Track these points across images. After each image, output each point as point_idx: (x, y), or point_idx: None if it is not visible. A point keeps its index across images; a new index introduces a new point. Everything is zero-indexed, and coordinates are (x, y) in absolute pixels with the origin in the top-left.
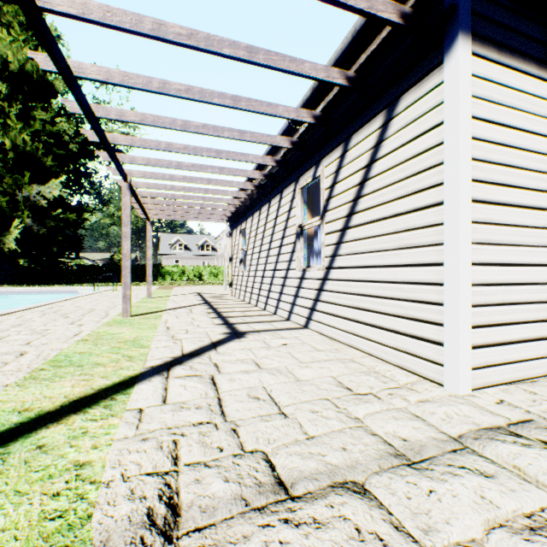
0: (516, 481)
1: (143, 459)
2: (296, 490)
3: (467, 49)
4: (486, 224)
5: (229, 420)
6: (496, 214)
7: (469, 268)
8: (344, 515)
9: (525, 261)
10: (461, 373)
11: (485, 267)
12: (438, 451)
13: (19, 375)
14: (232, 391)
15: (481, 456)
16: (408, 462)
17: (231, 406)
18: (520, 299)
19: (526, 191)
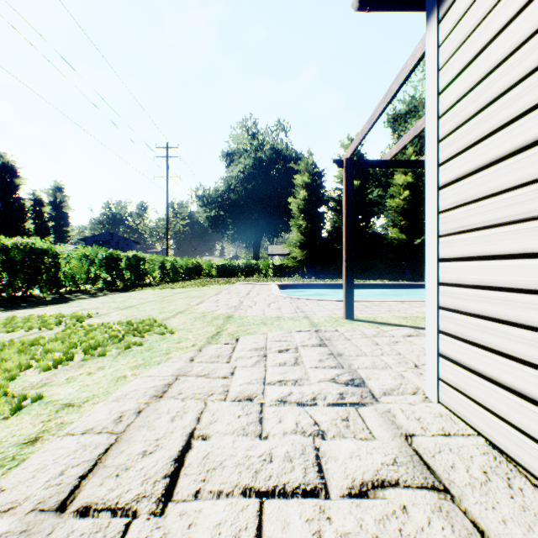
0: (316, 366)
1: (343, 329)
2: (324, 340)
3: (432, 29)
4: (459, 207)
5: (369, 337)
6: (472, 188)
7: (434, 265)
8: (313, 342)
9: (534, 249)
10: (427, 375)
11: (457, 263)
12: (339, 361)
13: (406, 315)
14: (401, 338)
15: (334, 367)
16: (333, 354)
17: (383, 337)
18: (520, 318)
19: (536, 111)
